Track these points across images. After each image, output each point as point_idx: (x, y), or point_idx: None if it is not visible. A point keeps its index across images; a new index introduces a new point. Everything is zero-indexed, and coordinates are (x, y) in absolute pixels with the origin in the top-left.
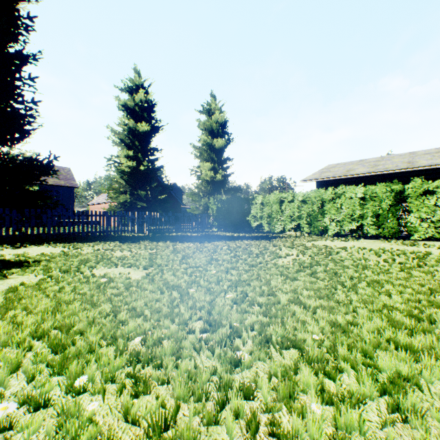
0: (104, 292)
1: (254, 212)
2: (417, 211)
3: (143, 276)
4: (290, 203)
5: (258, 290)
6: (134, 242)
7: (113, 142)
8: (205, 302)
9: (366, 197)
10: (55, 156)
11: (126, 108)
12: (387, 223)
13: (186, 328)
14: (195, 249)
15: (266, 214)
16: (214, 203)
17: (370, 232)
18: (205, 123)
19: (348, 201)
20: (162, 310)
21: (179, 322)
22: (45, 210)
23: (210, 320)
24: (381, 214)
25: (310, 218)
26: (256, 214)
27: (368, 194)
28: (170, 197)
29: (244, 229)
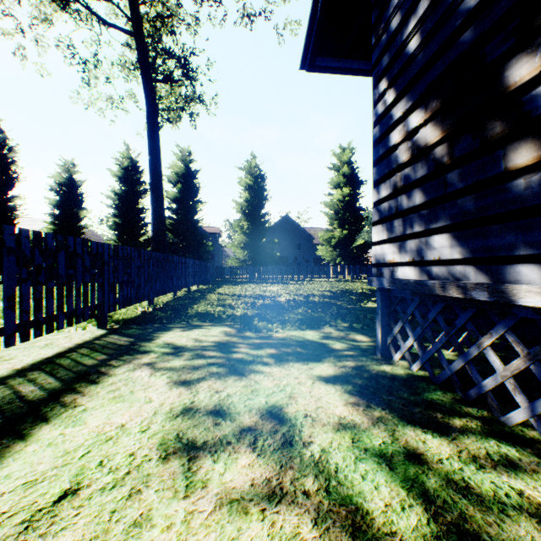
0: None
1: None
2: None
3: None
4: None
5: None
6: None
7: None
8: None
9: None
10: None
11: None
12: None
13: None
14: None
15: None
16: None
17: None
18: None
19: None
20: None
21: None
22: None
23: None
24: None
25: None
26: None
27: None
28: None
29: None
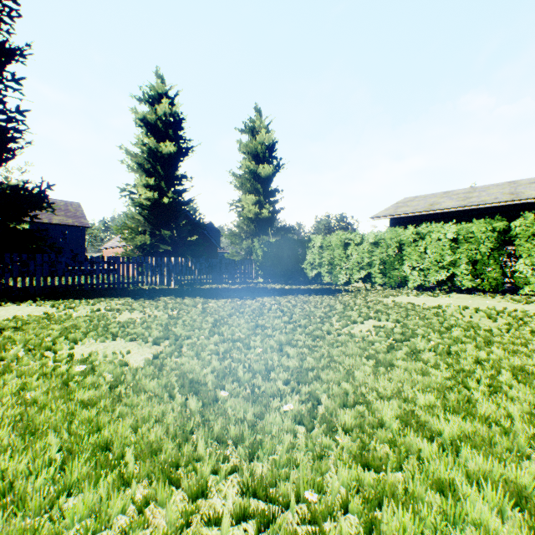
0: (68, 397)
1: (311, 257)
2: (529, 256)
3: (147, 359)
4: (358, 247)
5: (337, 390)
6: (151, 298)
7: (128, 167)
8: (245, 422)
9: (458, 238)
10: (49, 183)
11: (145, 124)
12: (488, 273)
13: (202, 514)
14: (233, 310)
15: (326, 261)
16: (259, 247)
17: (464, 283)
18: (248, 145)
19: (435, 244)
20: (162, 446)
21: (189, 489)
22: (32, 255)
23: (255, 485)
24: (479, 261)
25: (384, 265)
26: (314, 260)
27: (461, 234)
28: (205, 239)
29: (298, 280)
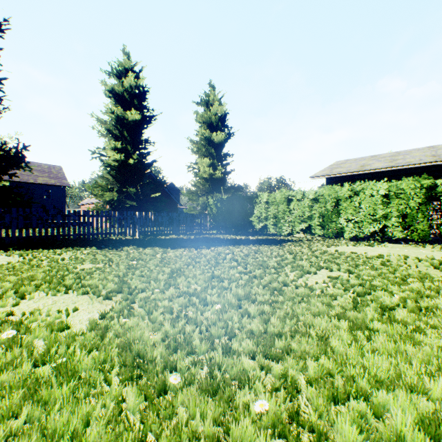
0: None
1: (258, 211)
2: None
3: (92, 320)
4: (299, 202)
5: (317, 370)
6: (115, 248)
7: (98, 133)
8: (201, 439)
9: (390, 194)
10: (25, 145)
11: (113, 95)
12: (417, 225)
13: None
14: (190, 260)
15: (272, 215)
16: (213, 203)
17: (395, 234)
18: (204, 115)
19: (368, 199)
20: None
21: None
22: (8, 209)
23: None
24: (409, 214)
25: (323, 218)
26: (261, 214)
27: (392, 190)
28: (167, 197)
29: (247, 231)
